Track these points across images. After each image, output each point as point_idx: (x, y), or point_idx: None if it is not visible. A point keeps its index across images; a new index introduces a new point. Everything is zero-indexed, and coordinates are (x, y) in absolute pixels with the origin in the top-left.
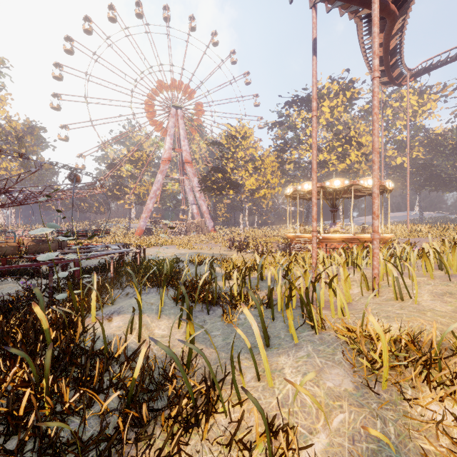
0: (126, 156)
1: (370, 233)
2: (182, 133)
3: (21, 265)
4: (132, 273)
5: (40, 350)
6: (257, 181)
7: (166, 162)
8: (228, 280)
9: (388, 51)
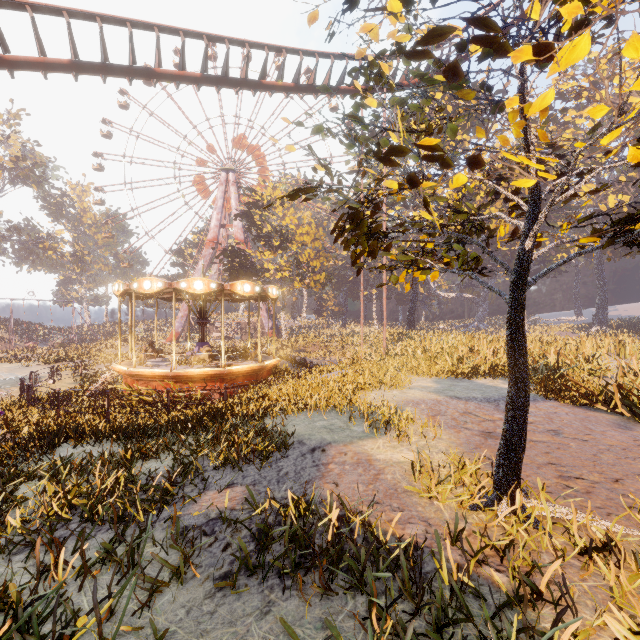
0: (185, 240)
1: (192, 365)
2: (233, 204)
3: None
4: None
5: None
6: (290, 264)
7: (210, 244)
8: None
9: (133, 72)
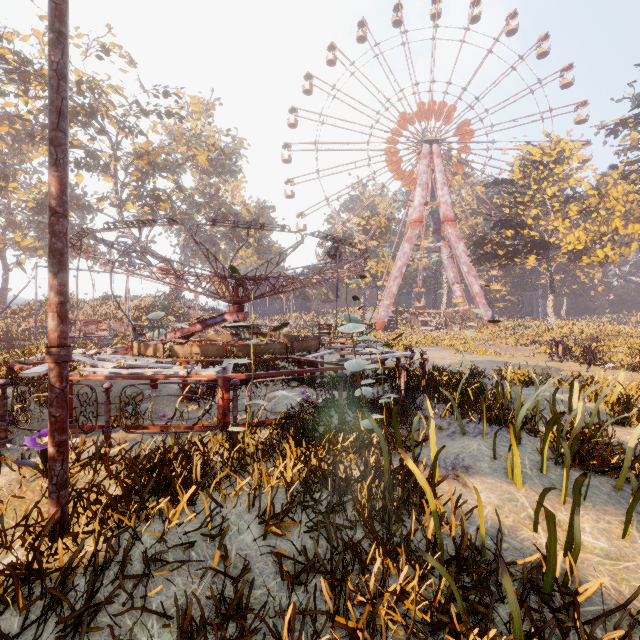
0: (360, 225)
1: None
2: (439, 179)
3: (302, 370)
4: (450, 397)
5: (408, 532)
6: (587, 233)
7: (416, 225)
8: (622, 427)
9: None
